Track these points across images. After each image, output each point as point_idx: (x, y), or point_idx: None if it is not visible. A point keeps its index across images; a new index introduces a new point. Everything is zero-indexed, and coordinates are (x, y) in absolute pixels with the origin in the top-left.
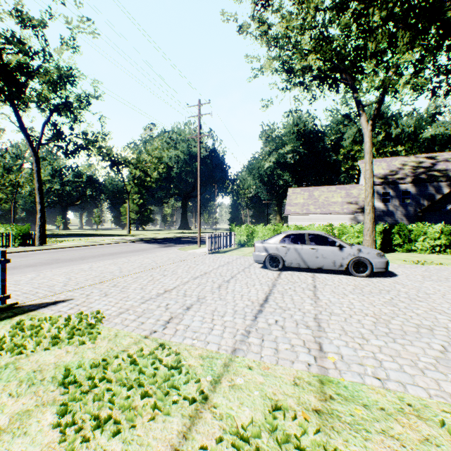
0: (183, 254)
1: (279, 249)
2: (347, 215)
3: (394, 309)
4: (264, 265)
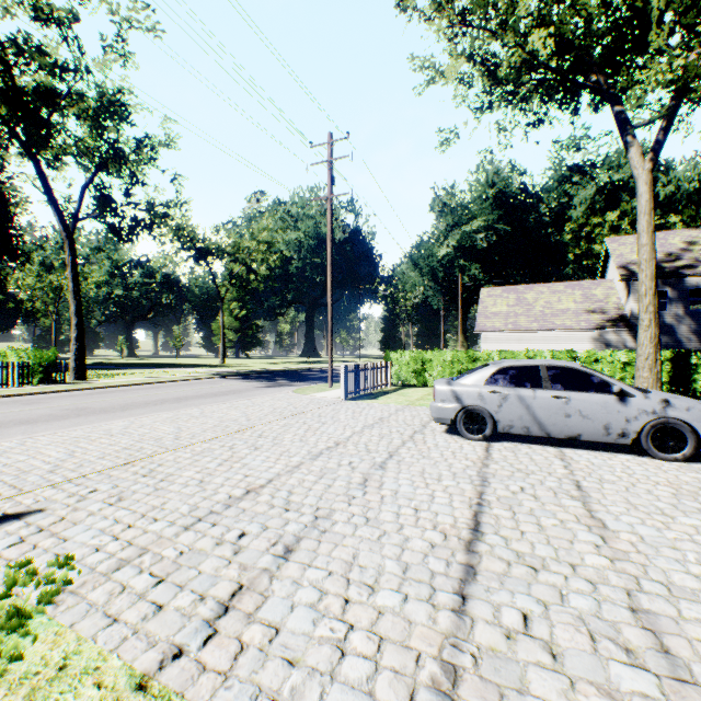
0: (301, 400)
1: (485, 396)
2: (587, 333)
3: None
4: (454, 428)
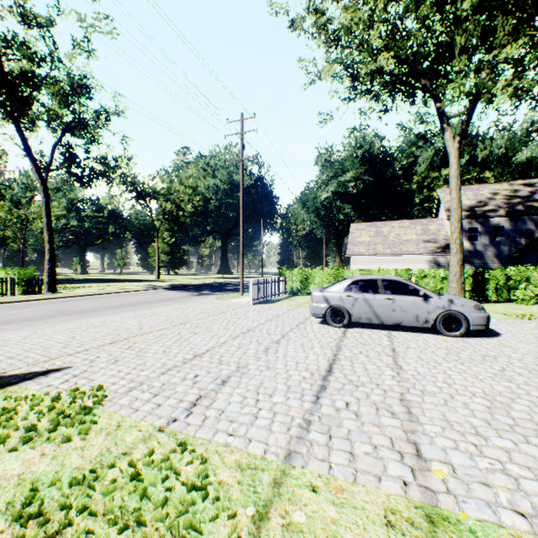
0: (221, 304)
1: (344, 299)
2: (424, 257)
3: (511, 386)
4: (324, 320)
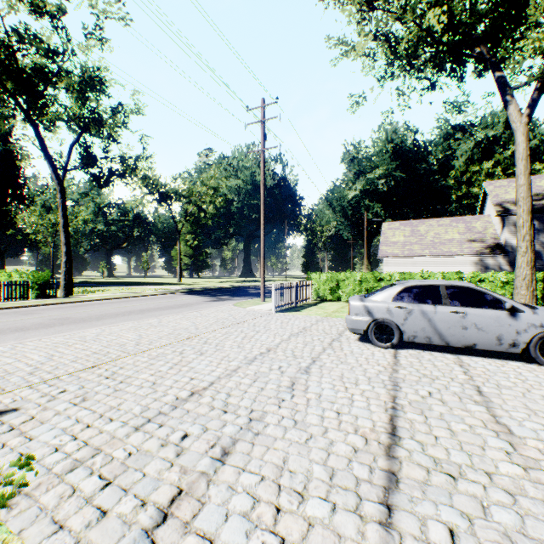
0: (239, 312)
1: (392, 311)
2: (469, 258)
3: None
4: (366, 337)
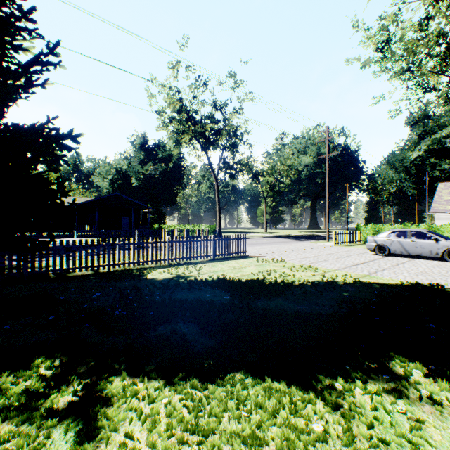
0: (314, 245)
1: (385, 241)
2: None
3: (442, 272)
4: (374, 252)
